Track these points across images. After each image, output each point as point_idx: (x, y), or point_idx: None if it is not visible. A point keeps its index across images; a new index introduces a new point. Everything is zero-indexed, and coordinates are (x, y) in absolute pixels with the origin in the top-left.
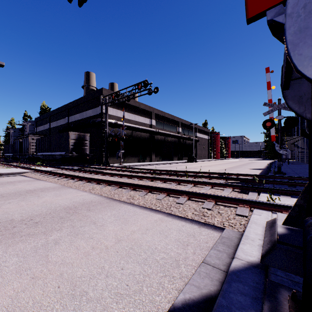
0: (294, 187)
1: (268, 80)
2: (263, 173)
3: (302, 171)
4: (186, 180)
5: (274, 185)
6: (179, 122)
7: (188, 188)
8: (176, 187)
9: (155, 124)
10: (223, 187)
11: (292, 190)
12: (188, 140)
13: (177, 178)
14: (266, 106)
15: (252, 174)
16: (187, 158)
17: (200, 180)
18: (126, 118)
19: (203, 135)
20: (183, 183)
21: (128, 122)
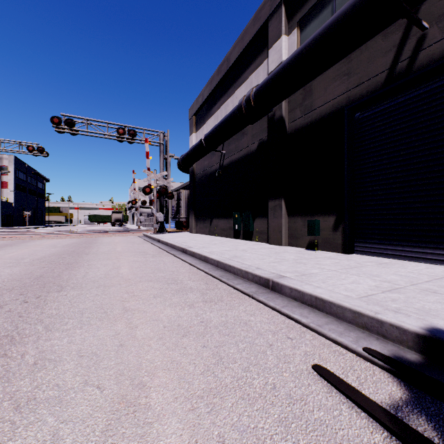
0: None
1: None
2: None
3: None
4: None
5: None
6: None
7: None
8: None
9: (295, 46)
10: None
11: None
12: None
13: None
14: None
15: None
16: None
17: None
18: None
19: None
20: None
21: None
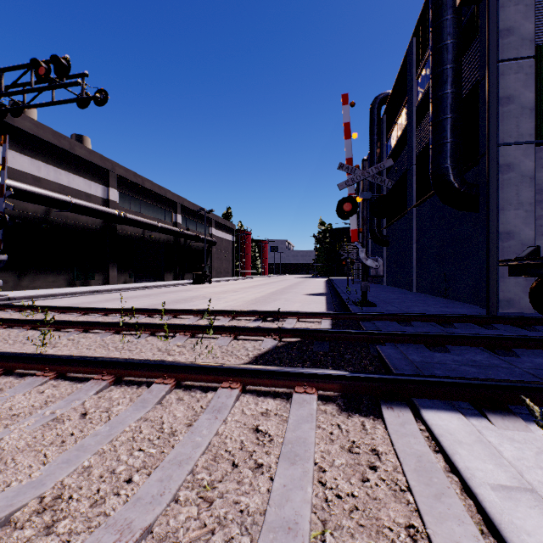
0: (444, 350)
1: (347, 119)
2: (331, 303)
3: (387, 296)
4: (147, 362)
5: (398, 346)
6: (177, 204)
7: (142, 412)
8: (88, 410)
9: (118, 199)
10: (284, 388)
11: (507, 386)
12: (197, 240)
13: (137, 340)
14: (344, 170)
15: (329, 313)
16: (194, 275)
17: (209, 341)
18: (27, 171)
19: (224, 234)
20: (133, 374)
21: (36, 184)
